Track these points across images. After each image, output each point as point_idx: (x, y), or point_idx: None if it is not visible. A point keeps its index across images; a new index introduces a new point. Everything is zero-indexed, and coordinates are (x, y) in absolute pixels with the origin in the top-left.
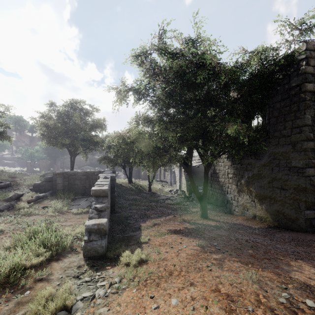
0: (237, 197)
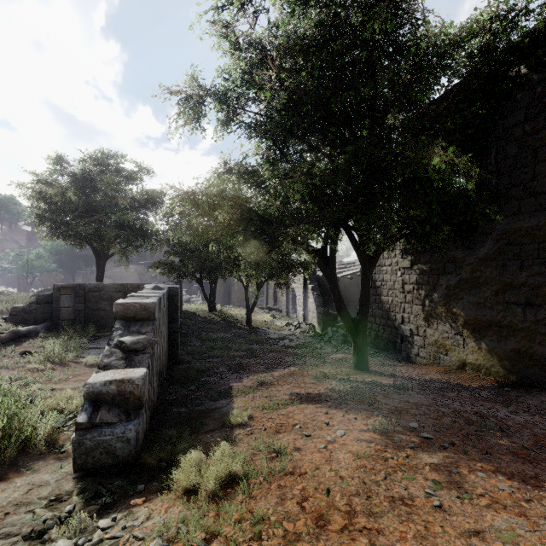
0: (424, 329)
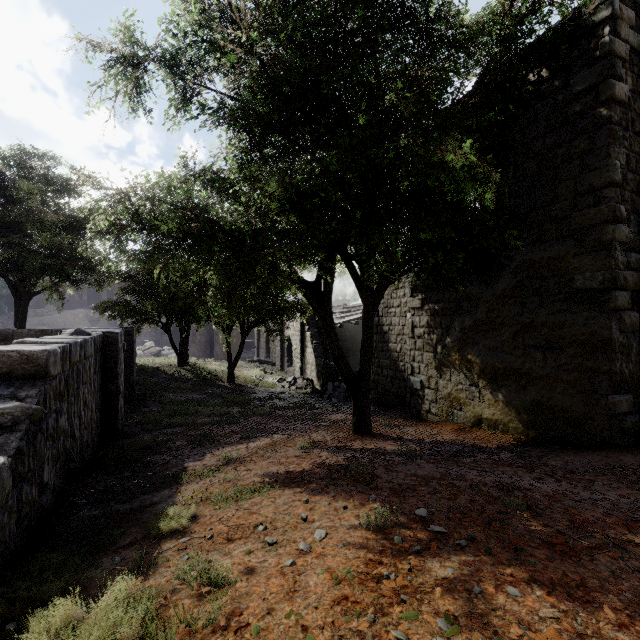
0: (436, 380)
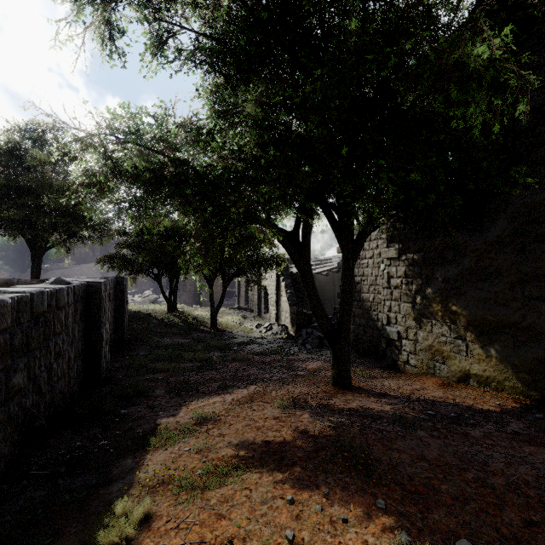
0: (414, 331)
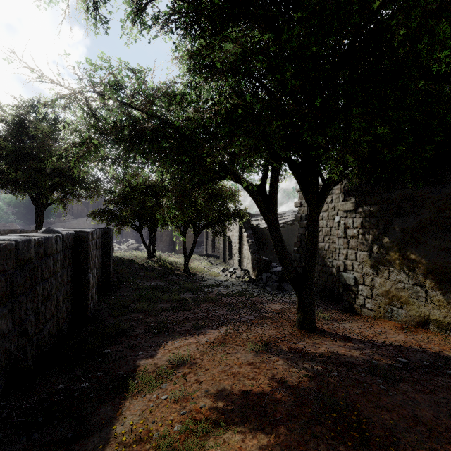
0: (371, 277)
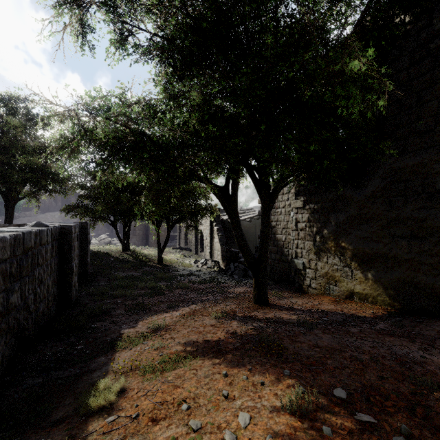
0: (315, 262)
